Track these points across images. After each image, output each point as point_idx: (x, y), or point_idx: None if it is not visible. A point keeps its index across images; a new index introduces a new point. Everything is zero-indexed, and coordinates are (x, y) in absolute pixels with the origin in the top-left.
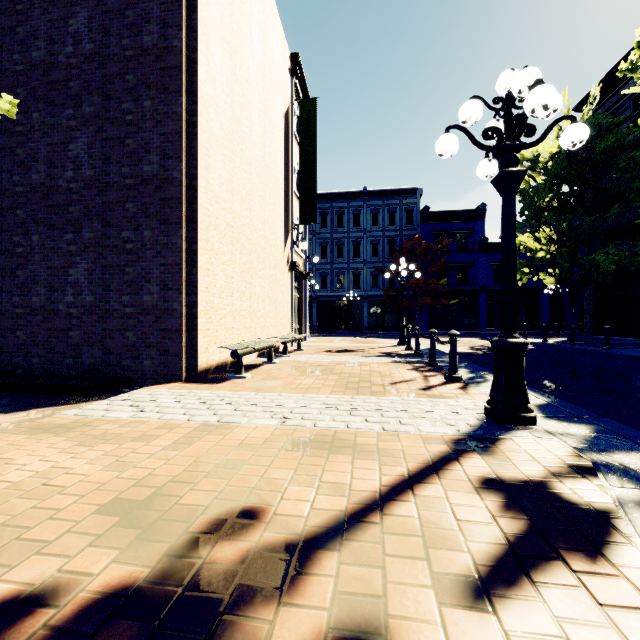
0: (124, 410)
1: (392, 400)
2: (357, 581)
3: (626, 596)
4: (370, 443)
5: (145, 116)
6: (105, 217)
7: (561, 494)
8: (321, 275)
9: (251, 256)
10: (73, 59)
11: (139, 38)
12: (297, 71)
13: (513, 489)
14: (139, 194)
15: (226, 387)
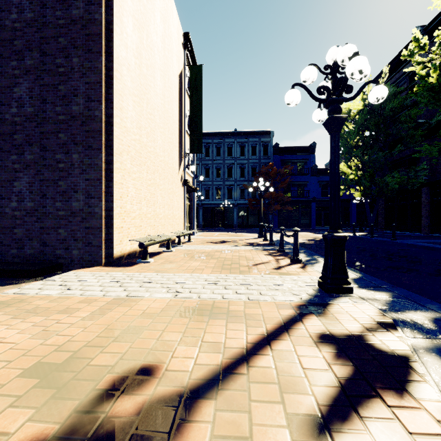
0: (54, 288)
1: (254, 277)
2: (229, 424)
3: (426, 424)
4: (239, 310)
5: (73, 69)
6: (42, 143)
7: (374, 344)
8: (205, 189)
9: (154, 175)
10: (17, 24)
11: (69, 11)
12: (188, 45)
13: (341, 342)
14: (69, 127)
15: (135, 269)
